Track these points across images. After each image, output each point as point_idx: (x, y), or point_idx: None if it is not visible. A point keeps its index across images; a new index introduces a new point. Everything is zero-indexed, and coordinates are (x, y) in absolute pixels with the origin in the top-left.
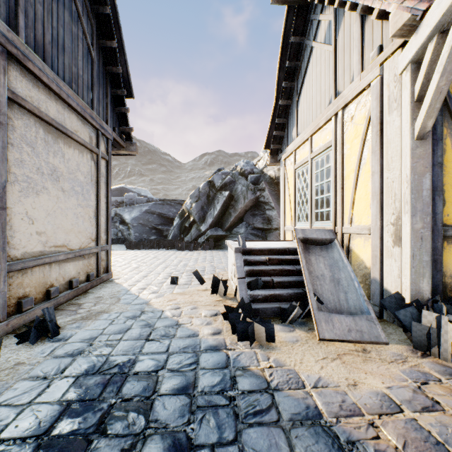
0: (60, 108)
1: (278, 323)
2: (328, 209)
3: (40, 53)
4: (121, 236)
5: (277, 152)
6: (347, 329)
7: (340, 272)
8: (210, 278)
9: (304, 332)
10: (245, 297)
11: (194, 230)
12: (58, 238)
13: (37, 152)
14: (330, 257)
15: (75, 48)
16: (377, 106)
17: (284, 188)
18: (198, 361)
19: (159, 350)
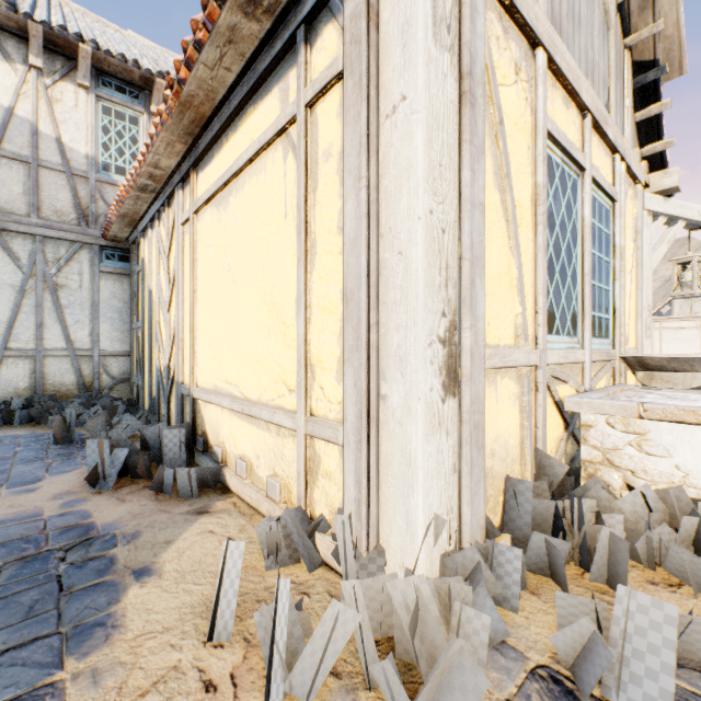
0: None
1: None
2: (608, 316)
3: None
4: None
5: None
6: None
7: None
8: None
9: None
10: None
11: None
12: None
13: None
14: None
15: None
16: (642, 219)
17: (483, 132)
18: None
19: None
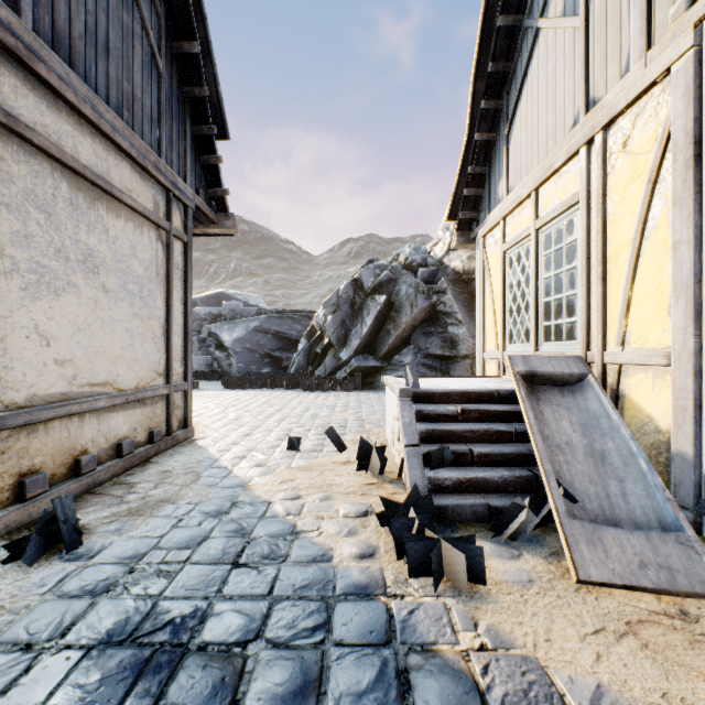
0: (100, 149)
1: (486, 538)
2: (572, 319)
3: (63, 52)
4: (217, 367)
5: (469, 226)
6: (636, 561)
7: (605, 438)
8: (356, 440)
9: (541, 560)
10: (420, 483)
11: (330, 359)
12: (96, 370)
13: (57, 221)
14: (580, 408)
15: (129, 51)
16: (687, 111)
17: (483, 285)
18: (330, 624)
19: (255, 591)
